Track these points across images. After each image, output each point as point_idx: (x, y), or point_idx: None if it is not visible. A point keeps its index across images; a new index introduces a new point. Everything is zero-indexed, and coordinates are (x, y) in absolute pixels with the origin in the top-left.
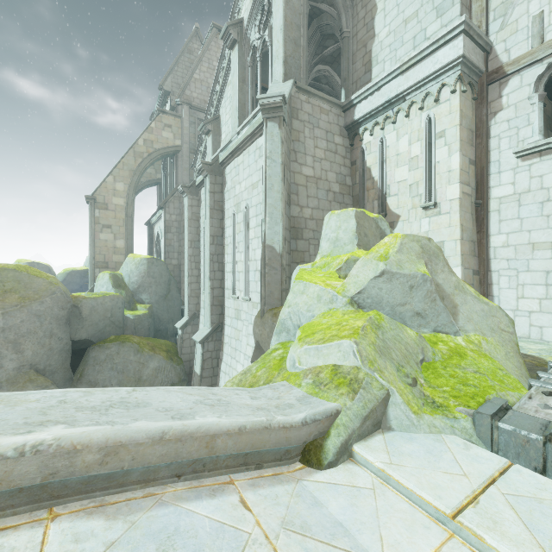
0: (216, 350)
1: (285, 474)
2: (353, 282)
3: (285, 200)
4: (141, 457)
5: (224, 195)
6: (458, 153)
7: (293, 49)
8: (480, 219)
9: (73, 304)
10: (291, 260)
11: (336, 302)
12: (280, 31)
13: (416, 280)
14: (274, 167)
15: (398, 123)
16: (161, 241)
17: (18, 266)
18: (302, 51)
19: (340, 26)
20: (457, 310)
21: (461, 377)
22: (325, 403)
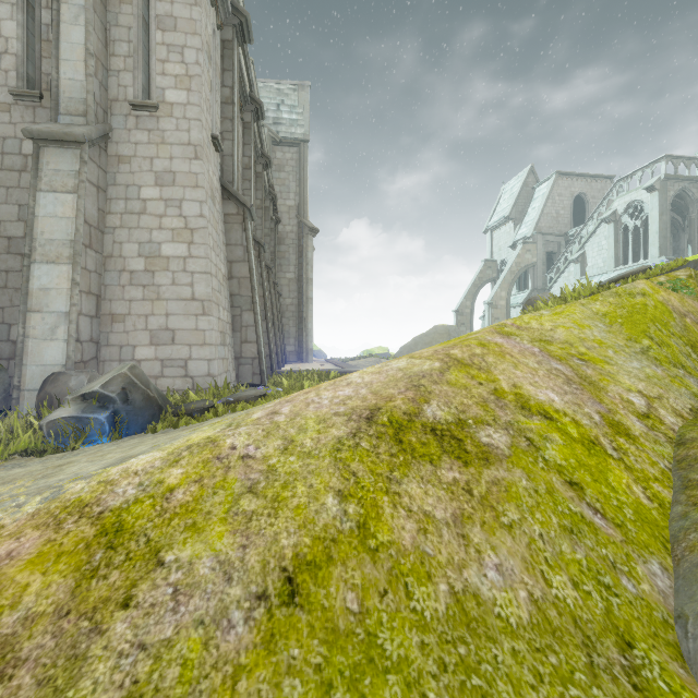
0: None
1: None
2: None
3: None
4: None
5: None
6: None
7: (663, 241)
8: None
9: None
10: None
11: None
12: (656, 234)
13: None
14: None
15: None
16: None
17: None
18: (667, 239)
19: (687, 210)
20: None
21: None
22: None
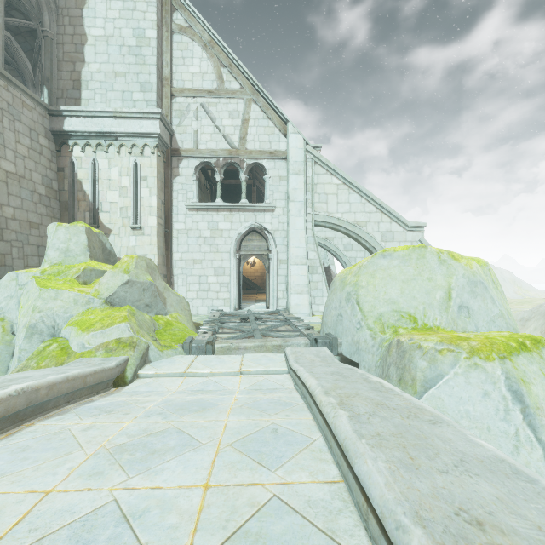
0: None
1: (111, 392)
2: (105, 288)
3: None
4: (61, 390)
5: None
6: (156, 196)
7: None
8: (168, 241)
9: None
10: None
11: (94, 303)
12: None
13: (147, 285)
14: None
15: (111, 154)
16: None
17: None
18: None
19: (41, 19)
20: (166, 301)
21: (174, 333)
22: (120, 357)
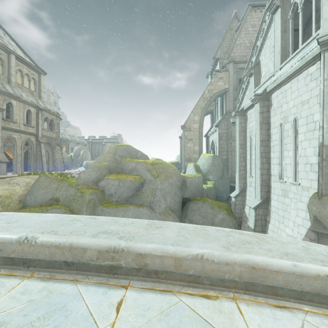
0: (264, 215)
1: None
2: None
3: None
4: None
5: (270, 113)
6: None
7: None
8: None
9: (183, 180)
10: None
11: None
12: None
13: None
14: None
15: None
16: (215, 145)
17: (162, 161)
18: None
19: None
20: None
21: None
22: None
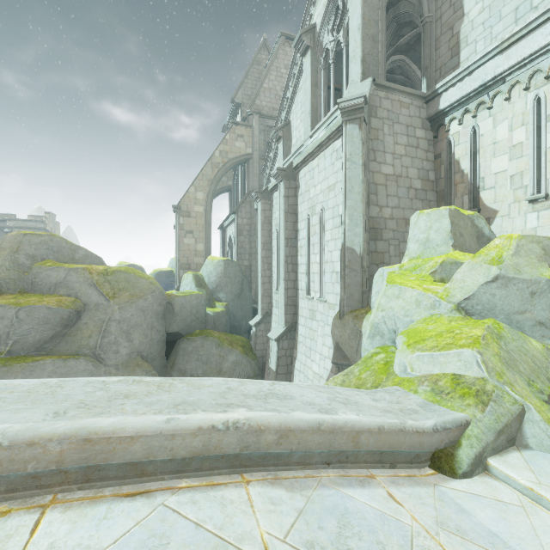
0: (290, 348)
1: (418, 477)
2: (458, 287)
3: (366, 201)
4: (304, 442)
5: (298, 198)
6: None
7: (371, 46)
8: None
9: (168, 302)
10: (371, 262)
11: (439, 308)
12: (358, 30)
13: (538, 286)
14: (354, 169)
15: (496, 108)
16: (233, 243)
17: (127, 268)
18: (380, 46)
19: (420, 12)
20: None
21: None
22: (451, 412)
